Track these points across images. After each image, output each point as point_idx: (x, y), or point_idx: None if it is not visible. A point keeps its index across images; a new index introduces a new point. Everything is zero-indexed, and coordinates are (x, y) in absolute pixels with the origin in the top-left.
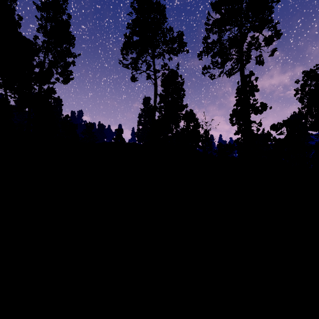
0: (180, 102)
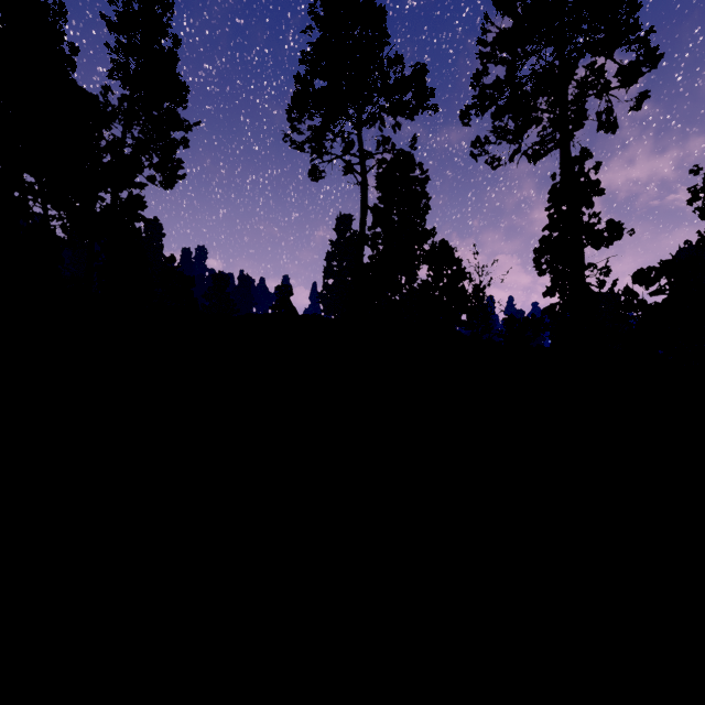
0: (419, 225)
